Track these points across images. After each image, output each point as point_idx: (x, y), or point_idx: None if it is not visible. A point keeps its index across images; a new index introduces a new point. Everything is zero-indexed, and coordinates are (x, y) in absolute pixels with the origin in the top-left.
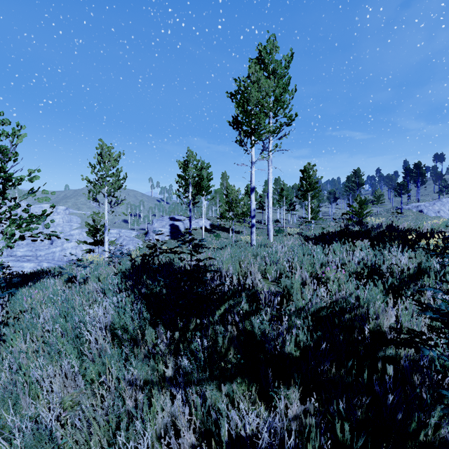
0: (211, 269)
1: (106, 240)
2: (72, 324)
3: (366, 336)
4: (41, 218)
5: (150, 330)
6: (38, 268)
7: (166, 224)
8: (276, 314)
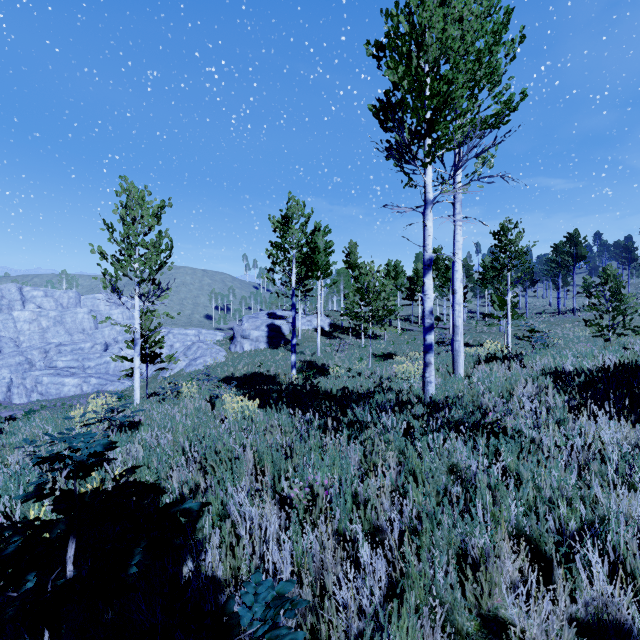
0: None
1: (136, 365)
2: None
3: None
4: None
5: None
6: (84, 386)
7: (262, 325)
8: None
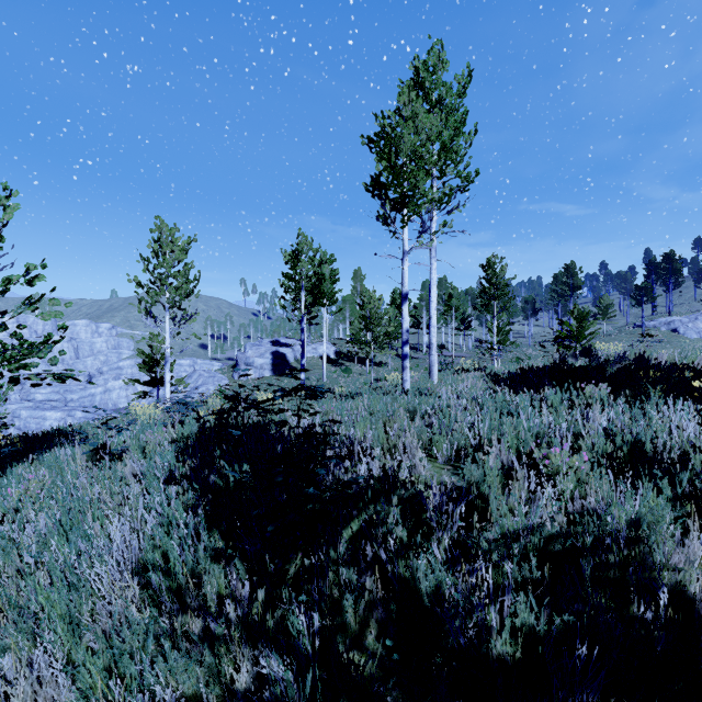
0: (335, 437)
1: (167, 380)
2: (76, 549)
3: (660, 612)
4: (42, 348)
5: (215, 570)
6: (69, 419)
7: (266, 352)
8: (456, 537)
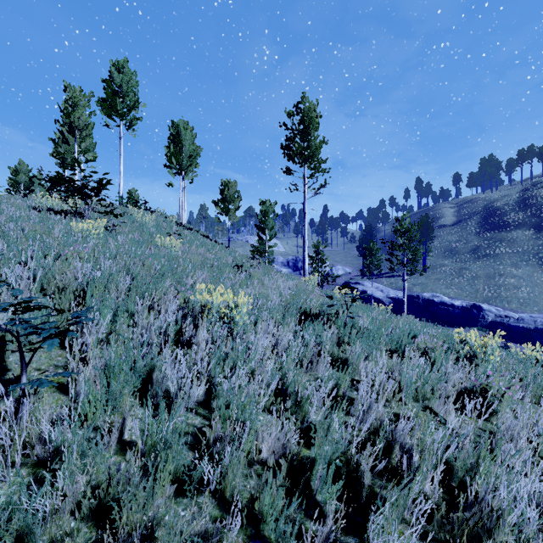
0: None
1: None
2: None
3: None
4: None
5: None
6: None
7: None
8: None
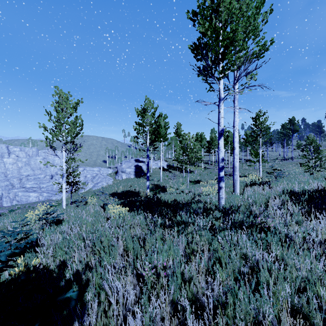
0: None
1: (63, 187)
2: None
3: None
4: None
5: None
6: (40, 197)
7: (132, 165)
8: None
